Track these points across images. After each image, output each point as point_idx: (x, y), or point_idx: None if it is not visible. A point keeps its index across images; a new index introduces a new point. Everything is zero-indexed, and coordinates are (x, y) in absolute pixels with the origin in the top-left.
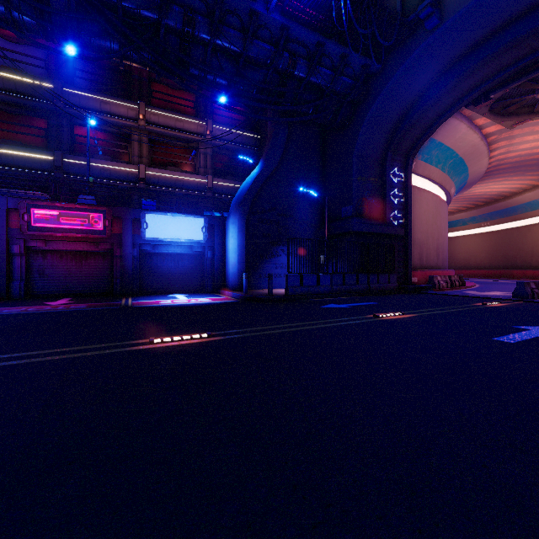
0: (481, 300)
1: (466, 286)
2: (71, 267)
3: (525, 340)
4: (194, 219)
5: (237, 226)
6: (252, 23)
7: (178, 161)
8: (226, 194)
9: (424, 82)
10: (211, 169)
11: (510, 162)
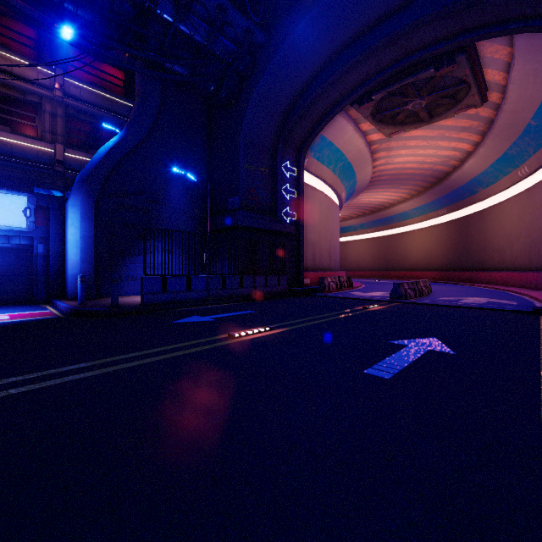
0: (363, 302)
1: (353, 287)
2: None
3: (403, 370)
4: (9, 196)
5: (79, 211)
6: None
7: (5, 117)
8: None
9: (311, 66)
10: (65, 137)
11: (389, 174)
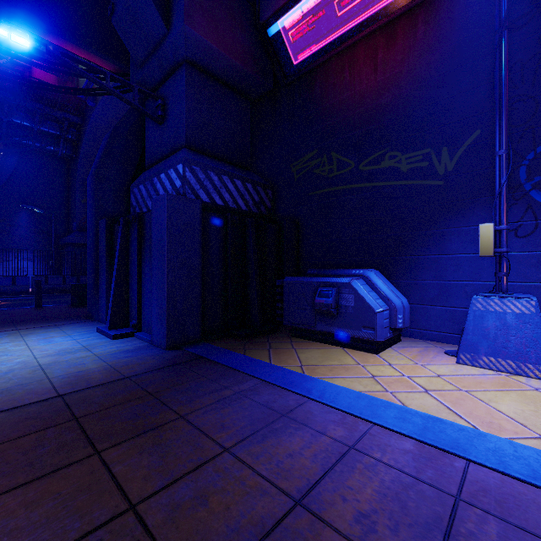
0: None
1: None
2: None
3: None
4: None
5: None
6: None
7: None
8: None
9: None
10: None
11: None
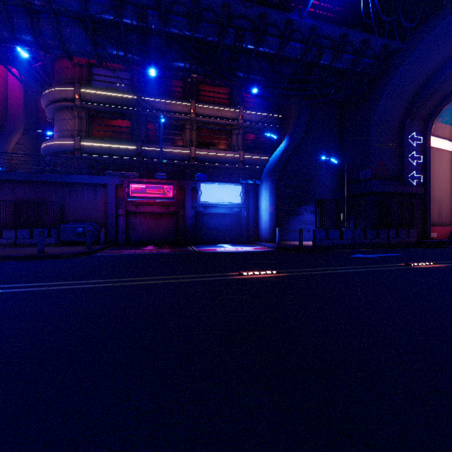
0: None
1: None
2: (151, 224)
3: None
4: (235, 186)
5: (268, 191)
6: (287, 29)
7: (217, 142)
8: (254, 165)
9: (447, 51)
10: (242, 146)
11: None
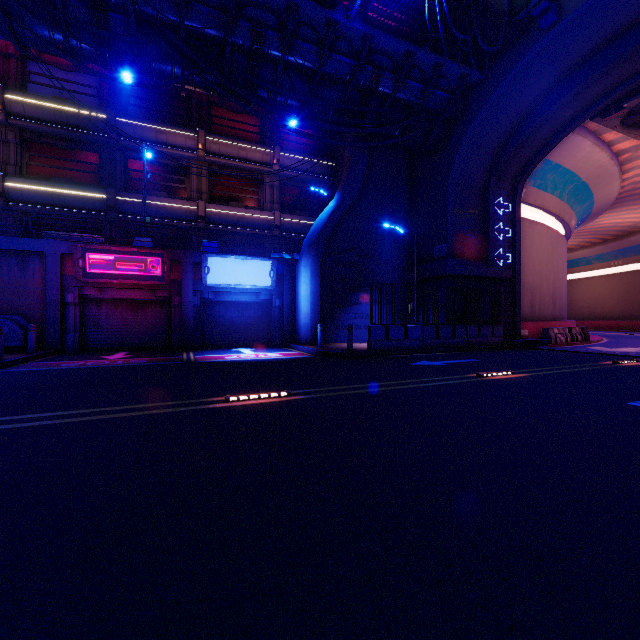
0: (611, 357)
1: (590, 341)
2: (126, 317)
3: None
4: (261, 262)
5: (310, 270)
6: (329, 34)
7: (240, 195)
8: (296, 233)
9: (537, 91)
10: (279, 204)
11: None
